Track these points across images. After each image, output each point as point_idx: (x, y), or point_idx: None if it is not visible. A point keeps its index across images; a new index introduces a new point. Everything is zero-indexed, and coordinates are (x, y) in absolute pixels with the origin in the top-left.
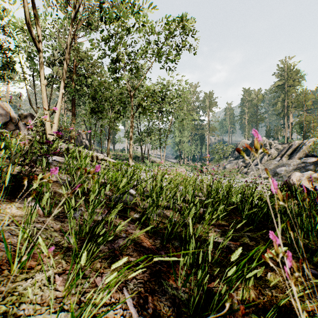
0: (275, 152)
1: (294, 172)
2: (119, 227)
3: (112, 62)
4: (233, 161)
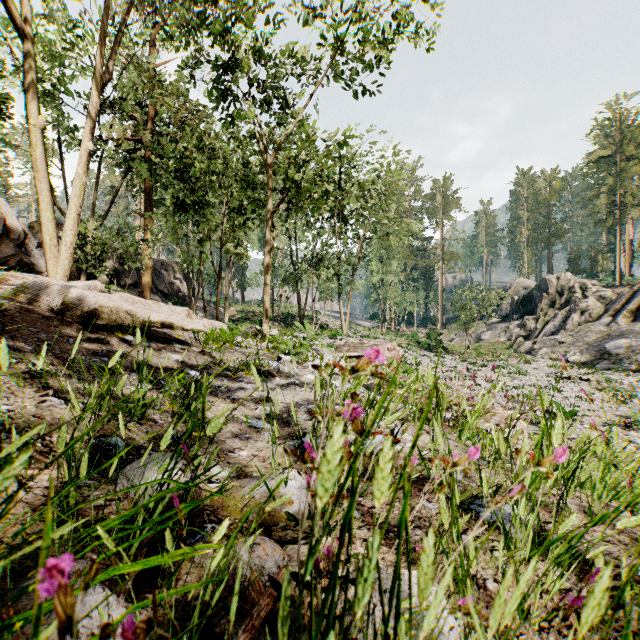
0: (597, 305)
1: None
2: None
3: (216, 68)
4: (497, 326)
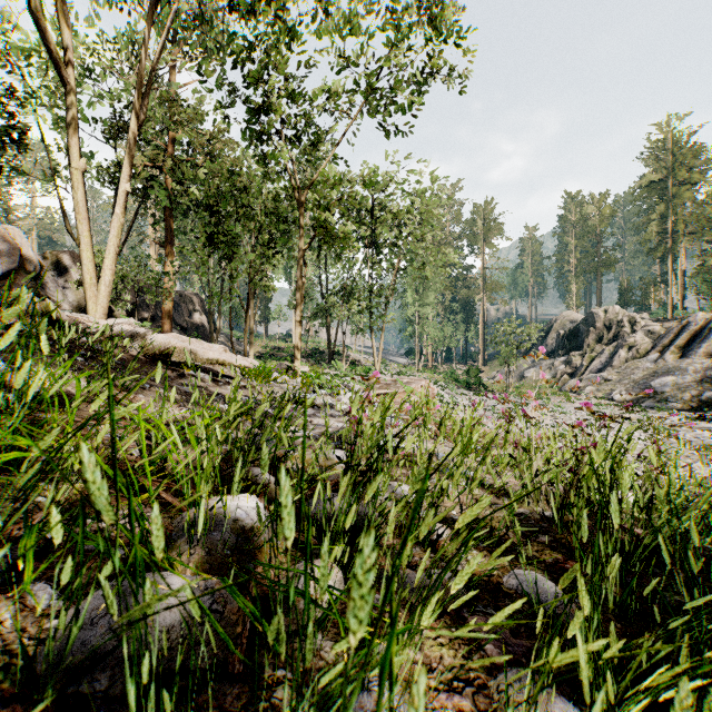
0: (646, 340)
1: (696, 388)
2: None
3: (250, 112)
4: (542, 362)
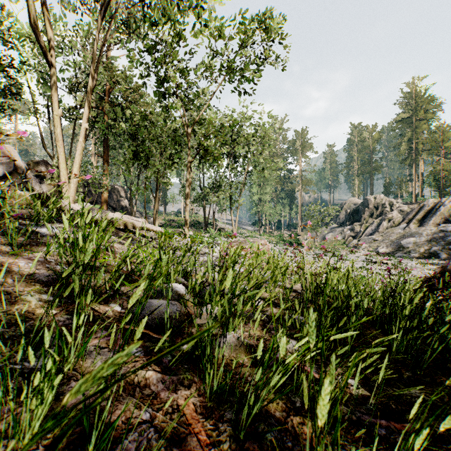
0: (399, 215)
1: (428, 245)
2: None
3: (159, 82)
4: (336, 229)
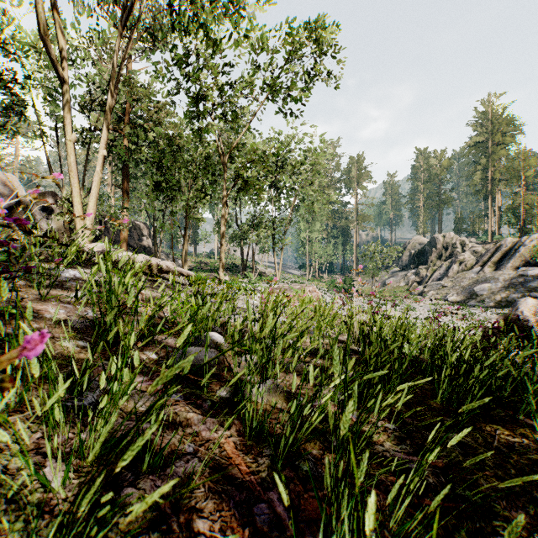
0: (472, 257)
1: (505, 292)
2: (134, 511)
3: (190, 101)
4: (398, 273)
